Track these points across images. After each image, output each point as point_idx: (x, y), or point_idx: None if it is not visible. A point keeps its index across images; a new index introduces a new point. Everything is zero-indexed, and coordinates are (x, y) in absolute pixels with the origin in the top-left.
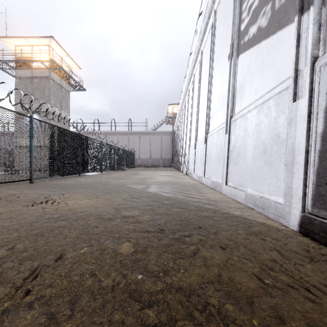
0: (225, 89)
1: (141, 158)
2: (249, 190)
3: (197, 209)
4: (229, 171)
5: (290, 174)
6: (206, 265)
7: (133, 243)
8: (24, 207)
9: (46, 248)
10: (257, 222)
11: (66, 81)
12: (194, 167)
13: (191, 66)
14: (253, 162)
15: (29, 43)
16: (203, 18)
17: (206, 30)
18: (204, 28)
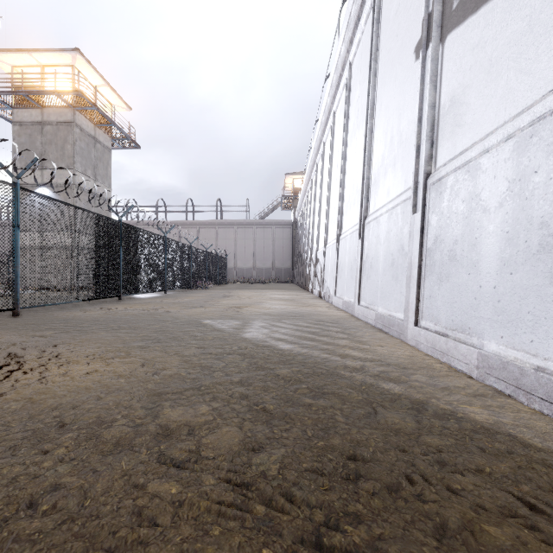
0: (407, 119)
1: (239, 267)
2: (489, 344)
3: (365, 399)
4: (424, 295)
5: None
6: None
7: None
8: None
9: None
10: None
11: (104, 131)
12: (337, 284)
13: (329, 95)
14: (503, 274)
15: (37, 62)
16: None
17: (360, 18)
18: (355, 15)
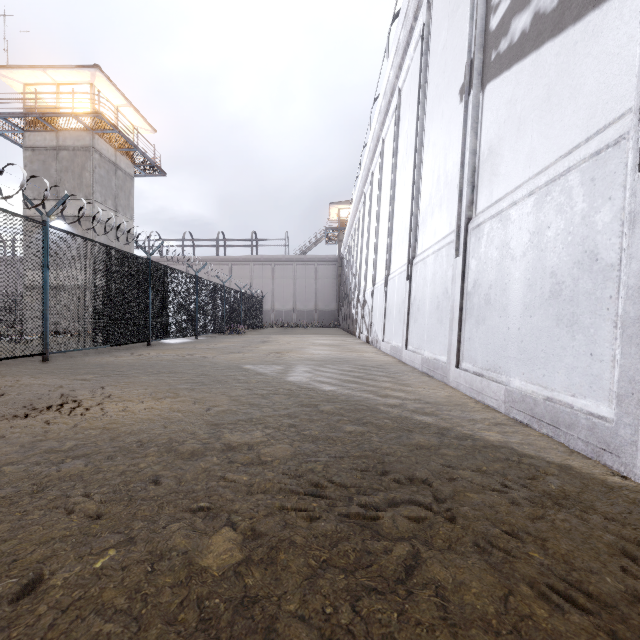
0: (452, 161)
1: (277, 309)
2: (514, 381)
3: (399, 427)
4: (465, 337)
5: (635, 348)
6: (449, 621)
7: (241, 533)
8: (5, 421)
9: (4, 552)
10: (549, 464)
11: (126, 156)
12: (385, 328)
13: (378, 122)
14: (525, 317)
15: (51, 80)
16: (403, 18)
17: (410, 44)
18: (404, 40)
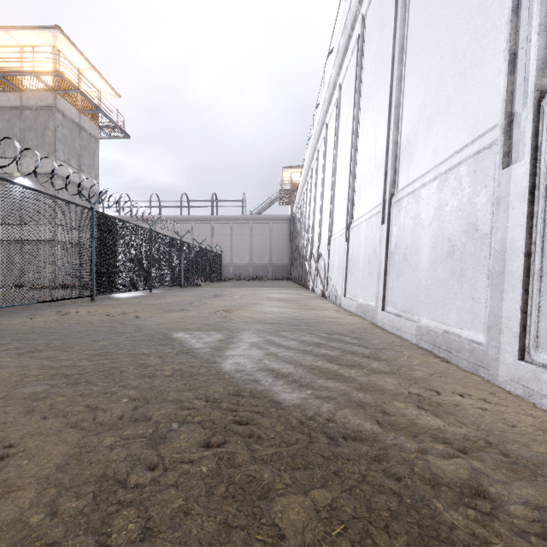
0: (475, 31)
1: (235, 263)
2: None
3: None
4: (544, 306)
5: None
6: None
7: None
8: None
9: None
10: None
11: (90, 118)
12: (346, 282)
13: (335, 65)
14: None
15: (15, 41)
16: None
17: None
18: None
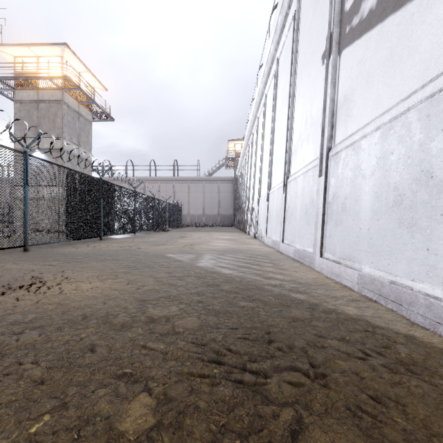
0: (316, 107)
1: (191, 214)
2: (365, 268)
3: (280, 303)
4: (326, 235)
5: None
6: None
7: (156, 398)
8: None
9: None
10: (397, 334)
11: (86, 107)
12: (267, 227)
13: (262, 82)
14: (373, 221)
15: (34, 53)
16: (280, 7)
17: (285, 26)
18: (281, 23)
